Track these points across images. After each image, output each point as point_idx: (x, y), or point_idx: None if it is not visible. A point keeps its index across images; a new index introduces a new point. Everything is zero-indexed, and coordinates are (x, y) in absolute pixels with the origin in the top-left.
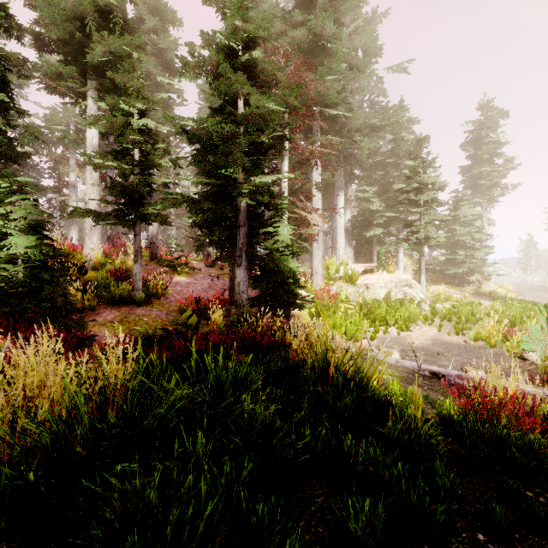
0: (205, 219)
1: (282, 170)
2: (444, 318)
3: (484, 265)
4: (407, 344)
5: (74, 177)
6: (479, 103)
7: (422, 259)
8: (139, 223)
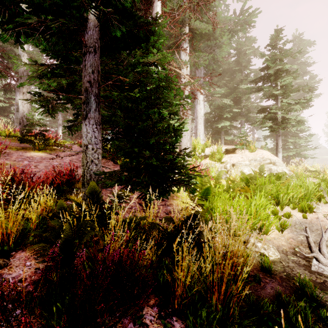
0: (51, 69)
1: (154, 12)
2: None
3: (307, 149)
4: None
5: None
6: (293, 35)
7: (279, 138)
8: None
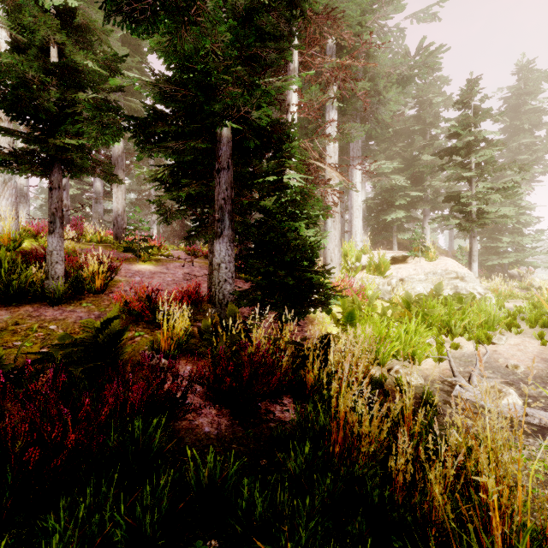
0: (171, 173)
1: (289, 98)
2: (535, 322)
3: (534, 254)
4: (504, 369)
5: (22, 144)
6: (517, 64)
7: (474, 241)
8: (57, 169)
